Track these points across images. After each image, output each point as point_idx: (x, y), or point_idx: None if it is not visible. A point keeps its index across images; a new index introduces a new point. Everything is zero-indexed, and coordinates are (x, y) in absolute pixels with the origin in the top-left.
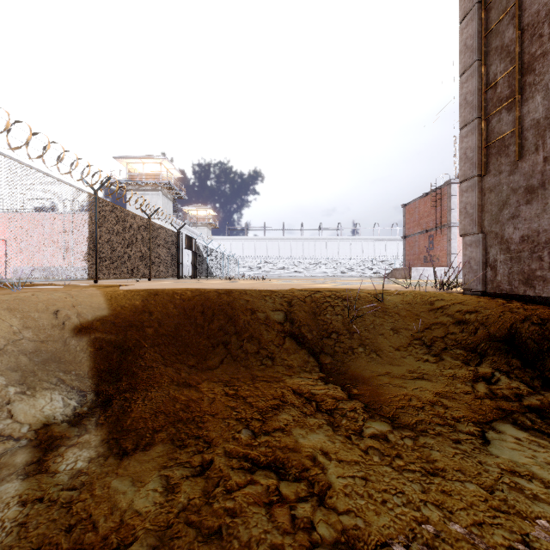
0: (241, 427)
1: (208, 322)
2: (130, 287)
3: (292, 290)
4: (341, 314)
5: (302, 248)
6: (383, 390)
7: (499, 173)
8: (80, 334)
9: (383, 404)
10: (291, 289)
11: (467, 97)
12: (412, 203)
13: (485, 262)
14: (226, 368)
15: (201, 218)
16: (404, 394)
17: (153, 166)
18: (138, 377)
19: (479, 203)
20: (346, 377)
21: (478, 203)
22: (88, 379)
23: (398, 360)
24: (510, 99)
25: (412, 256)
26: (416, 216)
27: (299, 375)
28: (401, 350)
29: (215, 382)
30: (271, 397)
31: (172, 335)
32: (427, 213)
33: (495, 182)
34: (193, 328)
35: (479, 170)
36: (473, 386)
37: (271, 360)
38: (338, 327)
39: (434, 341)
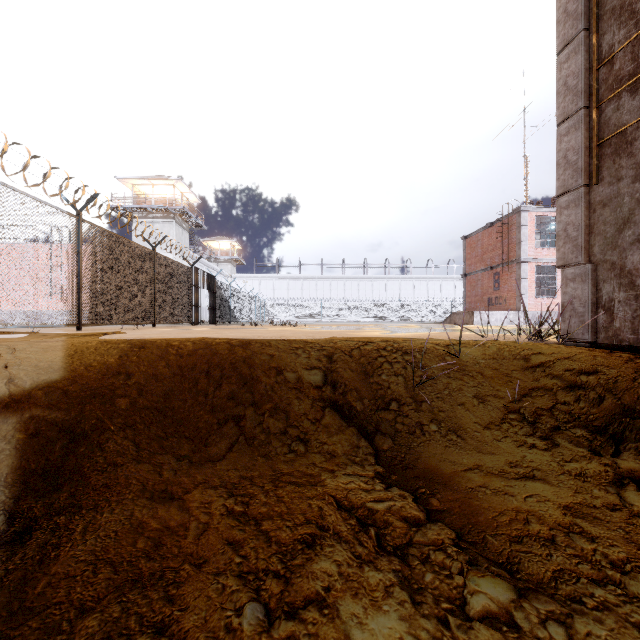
0: (244, 599)
1: (214, 388)
2: (115, 336)
3: (334, 341)
4: (402, 375)
5: (343, 289)
6: (480, 502)
7: (618, 180)
8: (5, 412)
9: (487, 532)
10: (332, 338)
11: (568, 81)
12: (473, 235)
13: (595, 302)
14: (236, 459)
15: (224, 253)
16: (514, 509)
17: (164, 189)
18: (89, 484)
19: (587, 222)
20: (417, 474)
21: (585, 222)
22: (4, 489)
23: (490, 444)
24: (636, 76)
25: (473, 298)
26: (478, 250)
27: (345, 470)
28: (492, 428)
29: (213, 490)
30: (303, 519)
31: (158, 408)
32: (492, 247)
33: (611, 193)
34: (192, 397)
35: (586, 178)
36: (619, 494)
37: (303, 445)
38: (399, 394)
39: (539, 415)
